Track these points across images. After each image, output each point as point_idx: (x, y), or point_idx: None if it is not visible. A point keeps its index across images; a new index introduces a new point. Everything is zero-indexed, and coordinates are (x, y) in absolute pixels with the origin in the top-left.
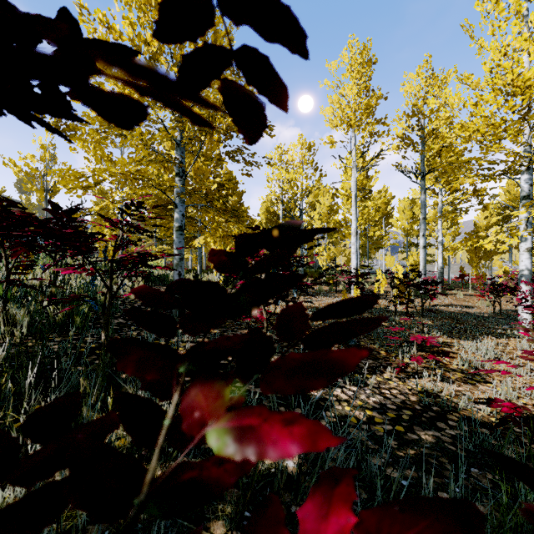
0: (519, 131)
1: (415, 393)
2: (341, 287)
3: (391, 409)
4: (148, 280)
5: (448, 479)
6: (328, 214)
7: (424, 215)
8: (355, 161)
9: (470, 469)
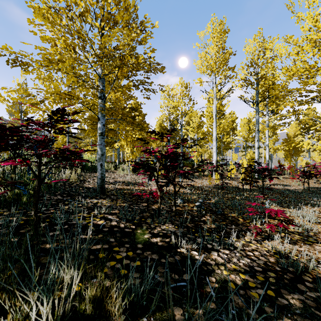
0: None
1: (272, 254)
2: (206, 173)
3: (259, 271)
4: (84, 169)
5: None
6: (197, 128)
7: (258, 128)
8: (215, 94)
9: None
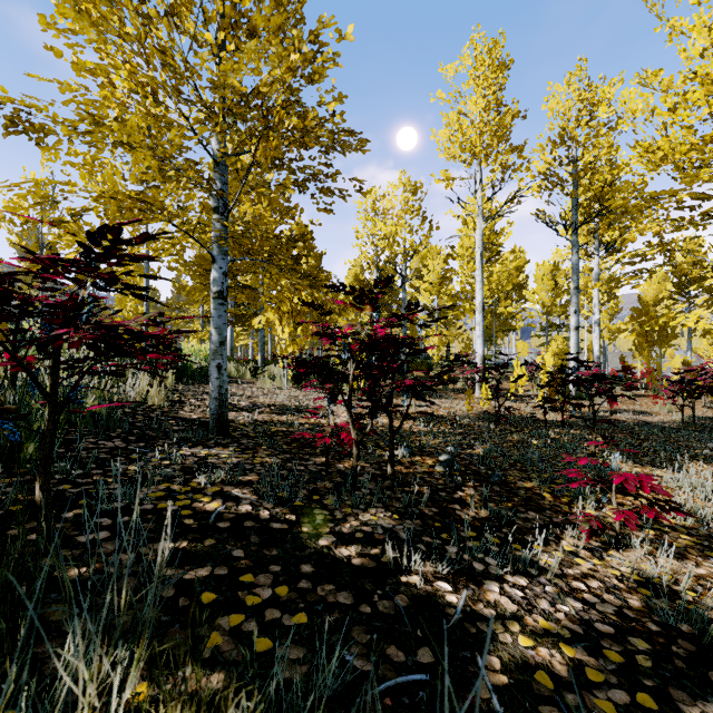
0: None
1: (632, 587)
2: (460, 384)
3: (607, 636)
4: (182, 376)
5: None
6: (439, 283)
7: (576, 284)
8: (481, 206)
9: None
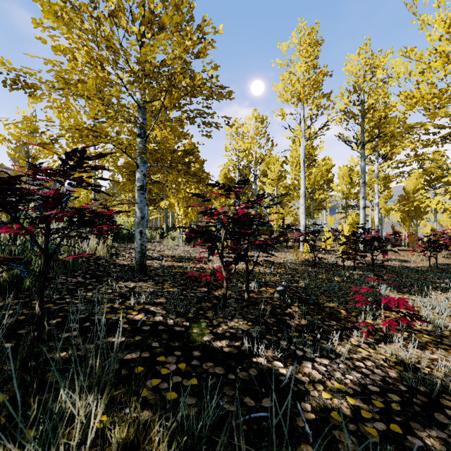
0: None
1: (392, 365)
2: (290, 243)
3: (375, 392)
4: (117, 238)
5: None
6: (277, 179)
7: (363, 180)
8: (304, 131)
9: None
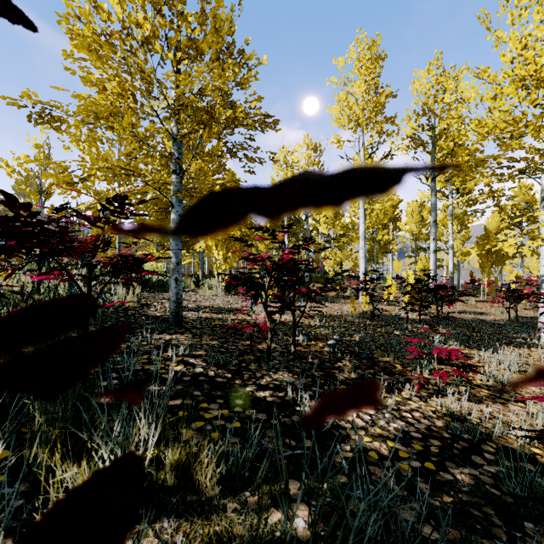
0: (542, 126)
1: (441, 416)
2: (348, 293)
3: (416, 438)
4: (145, 286)
5: (499, 540)
6: (334, 217)
7: (434, 218)
8: (364, 161)
9: (523, 523)
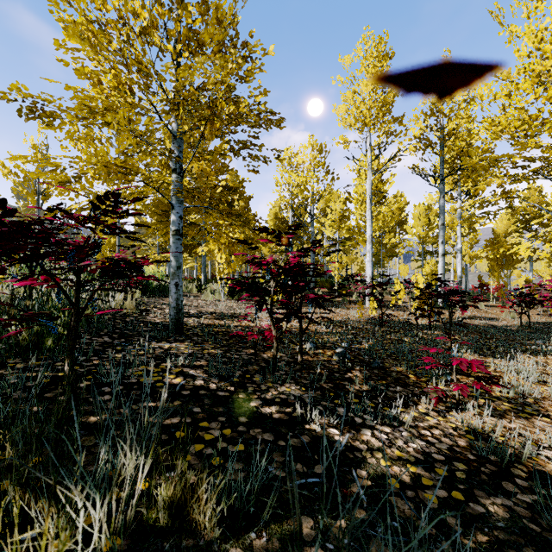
0: None
1: (462, 434)
2: (355, 297)
3: (439, 461)
4: (146, 291)
5: None
6: (339, 220)
7: (443, 221)
8: (371, 162)
9: None
